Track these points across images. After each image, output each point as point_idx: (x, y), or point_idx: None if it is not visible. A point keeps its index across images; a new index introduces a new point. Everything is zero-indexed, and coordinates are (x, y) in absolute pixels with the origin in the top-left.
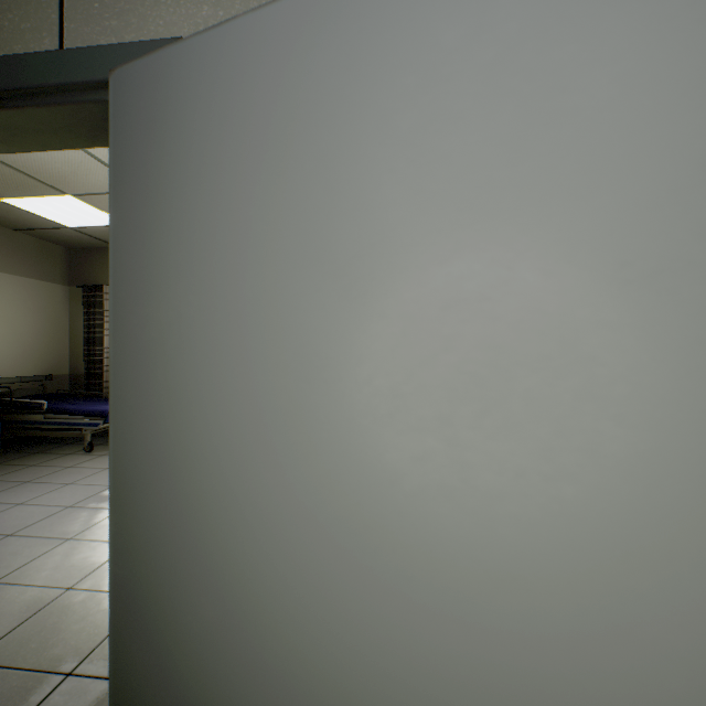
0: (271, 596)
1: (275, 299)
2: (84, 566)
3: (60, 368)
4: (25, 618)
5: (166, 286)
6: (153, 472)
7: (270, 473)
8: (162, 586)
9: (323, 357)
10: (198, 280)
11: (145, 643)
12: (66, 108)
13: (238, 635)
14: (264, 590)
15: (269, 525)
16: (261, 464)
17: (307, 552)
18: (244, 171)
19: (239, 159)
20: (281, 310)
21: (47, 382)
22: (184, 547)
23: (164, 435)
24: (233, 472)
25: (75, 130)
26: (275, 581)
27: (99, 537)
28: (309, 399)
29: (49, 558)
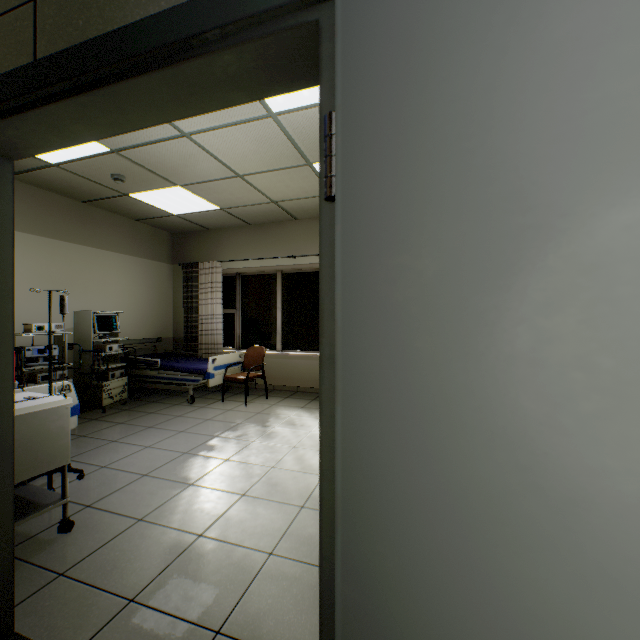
0: None
1: None
2: (208, 513)
3: (166, 332)
4: (170, 560)
5: (433, 224)
6: (410, 477)
7: None
8: (427, 635)
9: None
10: (498, 209)
11: None
12: (258, 44)
13: None
14: None
15: None
16: None
17: None
18: (609, 22)
19: (597, 5)
20: None
21: (157, 343)
22: (470, 593)
23: (431, 429)
24: (580, 503)
25: (254, 76)
26: None
27: (215, 486)
28: None
29: (178, 501)
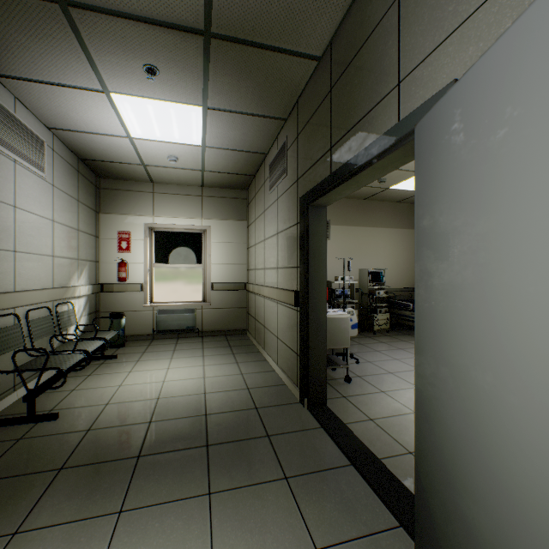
0: (494, 427)
1: (496, 235)
2: None
3: None
4: (393, 414)
5: (438, 234)
6: (433, 336)
7: (493, 347)
8: (436, 400)
9: (528, 272)
10: (453, 228)
11: (429, 428)
12: (400, 149)
13: (474, 444)
14: (489, 422)
15: (492, 381)
16: (488, 341)
17: (517, 405)
18: (477, 157)
19: (475, 151)
20: (500, 241)
21: (412, 292)
22: (447, 381)
23: (437, 316)
24: (471, 343)
25: (406, 155)
26: (496, 418)
27: None
28: (518, 301)
29: (406, 392)
